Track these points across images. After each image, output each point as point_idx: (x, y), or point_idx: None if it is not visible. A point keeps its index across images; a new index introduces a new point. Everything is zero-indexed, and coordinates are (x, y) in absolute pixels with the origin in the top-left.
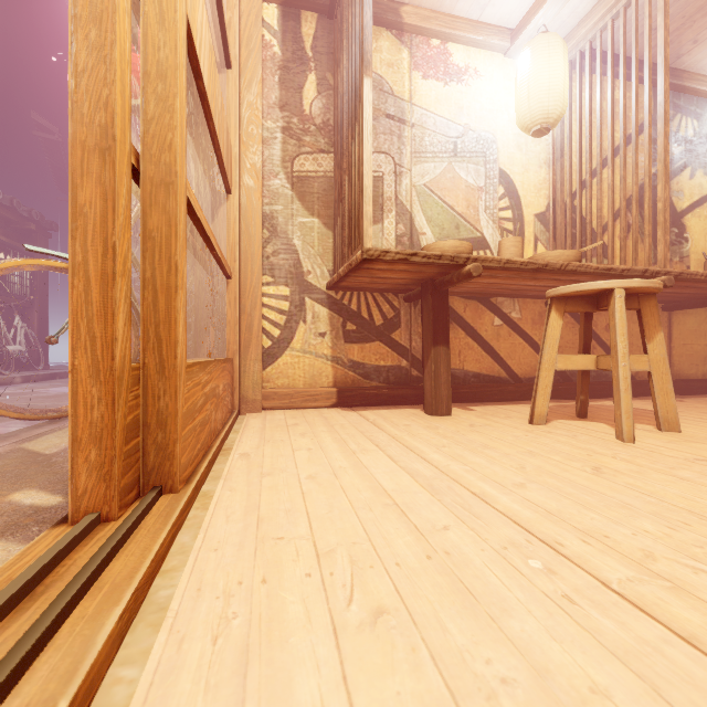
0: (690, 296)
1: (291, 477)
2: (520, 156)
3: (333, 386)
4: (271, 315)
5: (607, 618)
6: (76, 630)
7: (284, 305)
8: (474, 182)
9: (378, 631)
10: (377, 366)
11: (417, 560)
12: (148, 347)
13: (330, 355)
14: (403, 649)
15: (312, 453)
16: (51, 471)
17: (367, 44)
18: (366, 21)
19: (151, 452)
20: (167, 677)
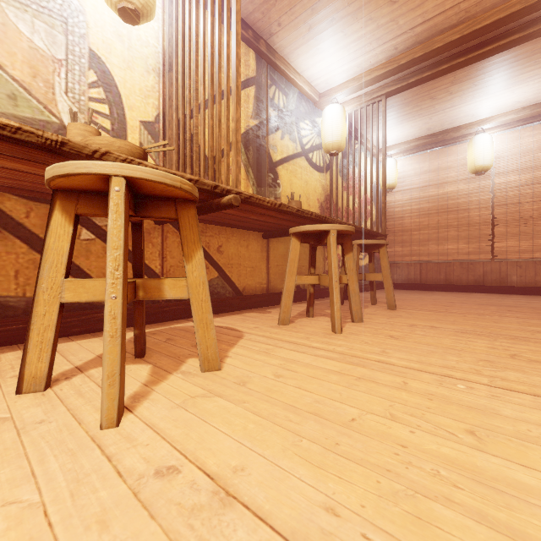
0: (275, 226)
1: None
2: (122, 48)
3: None
4: None
5: None
6: None
7: None
8: (46, 48)
9: None
10: None
11: None
12: None
13: None
14: None
15: None
16: None
17: None
18: None
19: None
20: None
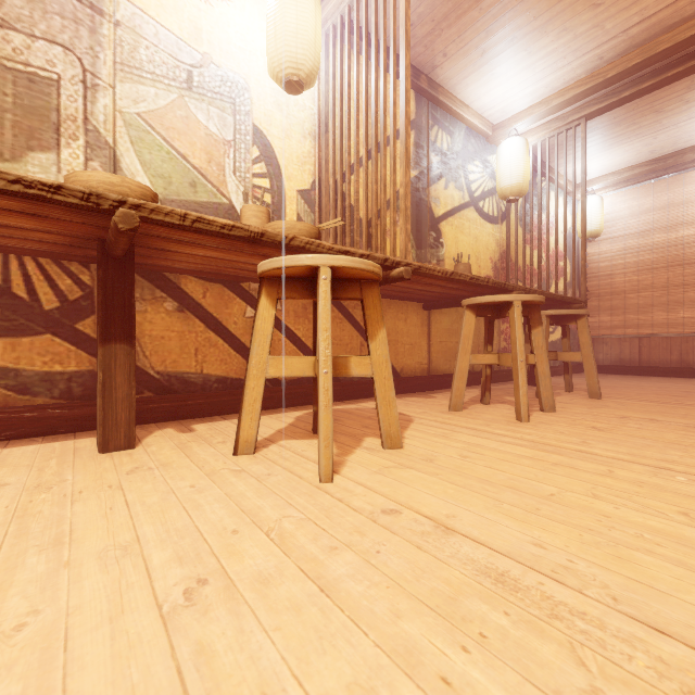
0: (440, 296)
1: None
2: (281, 117)
3: None
4: None
5: None
6: None
7: None
8: (218, 132)
9: None
10: (46, 372)
11: None
12: None
13: None
14: None
15: None
16: None
17: None
18: None
19: None
20: None
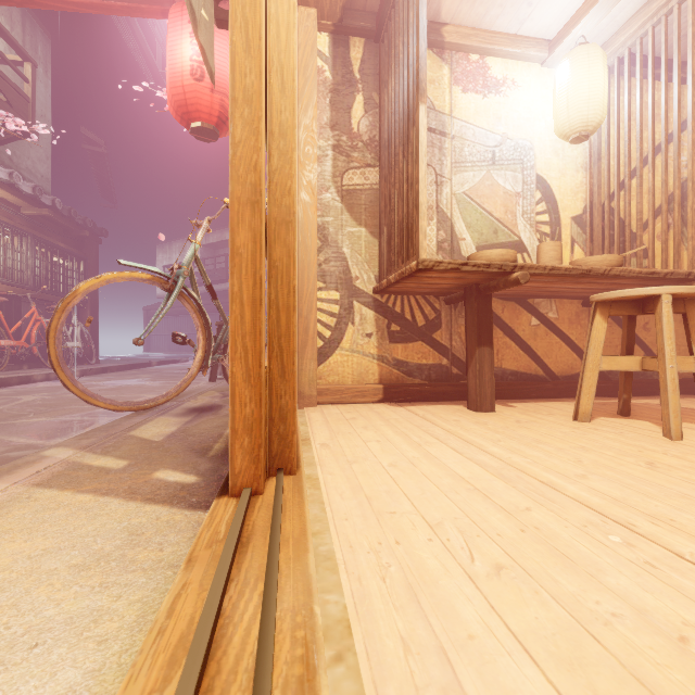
0: None
1: (375, 465)
2: (557, 161)
3: (378, 382)
4: (322, 317)
5: (685, 579)
6: (291, 566)
7: (334, 308)
8: (512, 189)
9: (503, 579)
10: (419, 364)
11: (513, 532)
12: (273, 356)
13: (376, 354)
14: (528, 591)
15: (382, 444)
16: (171, 455)
17: (422, 74)
18: (421, 53)
19: (275, 441)
20: (363, 600)
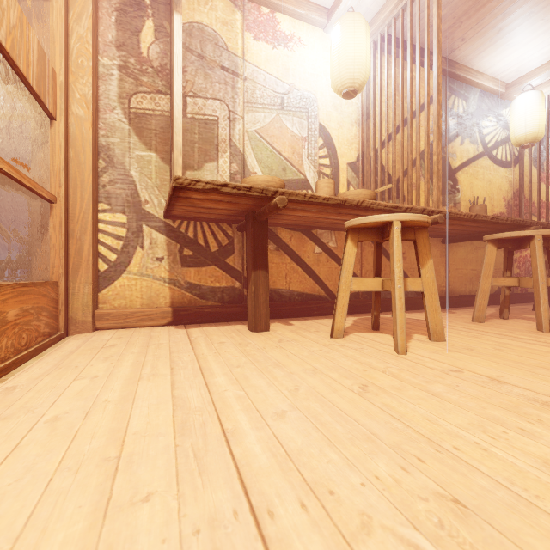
0: (460, 232)
1: (28, 421)
2: (336, 115)
3: (170, 305)
4: (107, 240)
5: None
6: None
7: (121, 231)
8: (298, 133)
9: None
10: (212, 287)
11: None
12: None
13: (168, 277)
14: None
15: (91, 382)
16: None
17: None
18: None
19: None
20: None
